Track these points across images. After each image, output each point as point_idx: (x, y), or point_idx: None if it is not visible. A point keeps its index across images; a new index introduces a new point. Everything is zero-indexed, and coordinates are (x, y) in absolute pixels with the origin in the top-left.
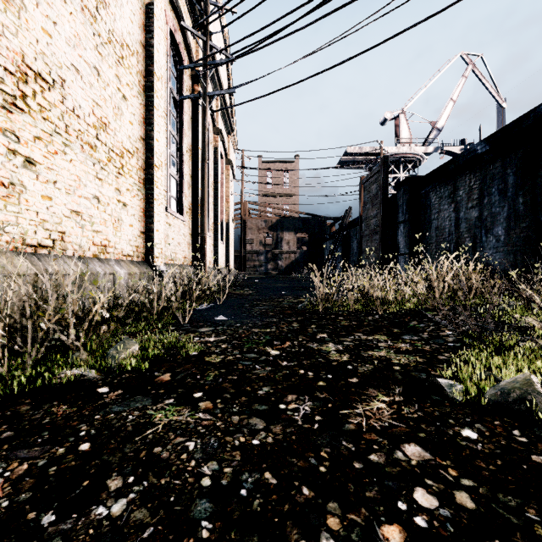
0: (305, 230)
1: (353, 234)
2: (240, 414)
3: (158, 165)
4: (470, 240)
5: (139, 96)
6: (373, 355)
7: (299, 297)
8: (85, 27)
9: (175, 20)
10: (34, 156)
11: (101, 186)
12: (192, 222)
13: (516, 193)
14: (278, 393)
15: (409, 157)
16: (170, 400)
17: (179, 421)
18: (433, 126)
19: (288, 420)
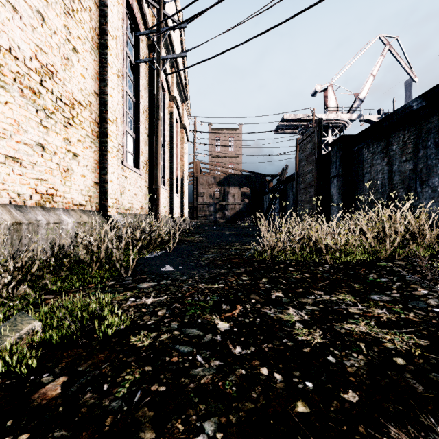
0: (247, 185)
1: (289, 188)
2: None
3: (112, 120)
4: (404, 191)
5: (92, 52)
6: (352, 331)
7: (245, 244)
8: None
9: None
10: None
11: (46, 134)
12: (149, 176)
13: None
14: None
15: (336, 123)
16: None
17: None
18: (356, 97)
19: None
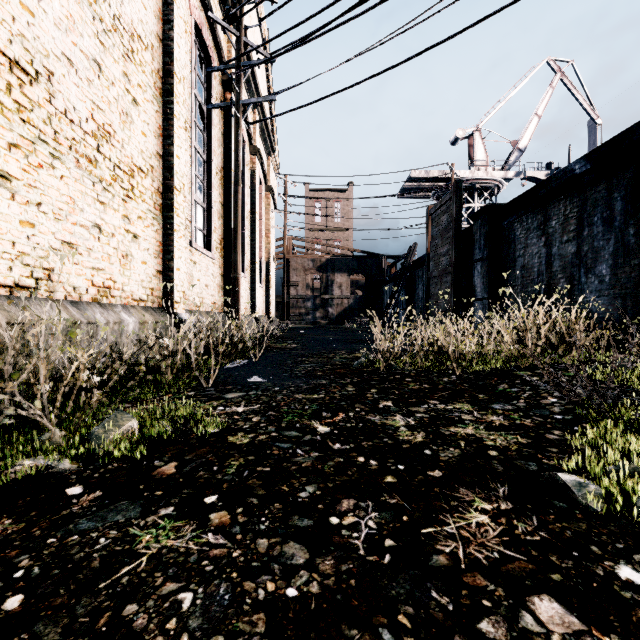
0: (360, 271)
1: (419, 275)
2: (271, 535)
3: (179, 188)
4: (565, 281)
5: (154, 101)
6: (458, 433)
7: (354, 352)
8: (81, 7)
9: (202, 12)
10: (9, 168)
11: (103, 212)
12: (223, 260)
13: (625, 222)
14: (327, 496)
15: (485, 184)
16: (168, 508)
17: (176, 549)
18: (514, 146)
19: (343, 547)
